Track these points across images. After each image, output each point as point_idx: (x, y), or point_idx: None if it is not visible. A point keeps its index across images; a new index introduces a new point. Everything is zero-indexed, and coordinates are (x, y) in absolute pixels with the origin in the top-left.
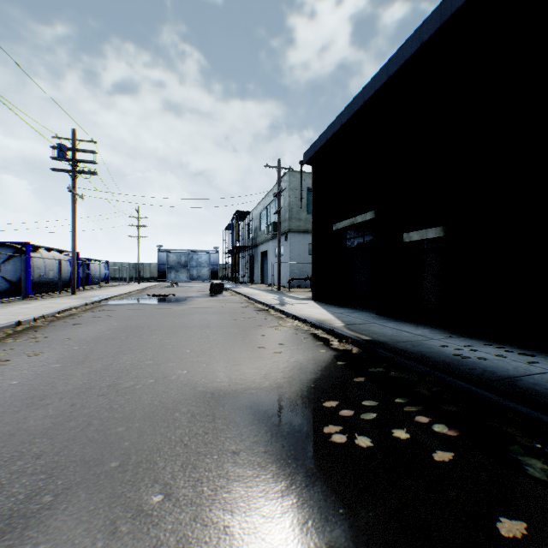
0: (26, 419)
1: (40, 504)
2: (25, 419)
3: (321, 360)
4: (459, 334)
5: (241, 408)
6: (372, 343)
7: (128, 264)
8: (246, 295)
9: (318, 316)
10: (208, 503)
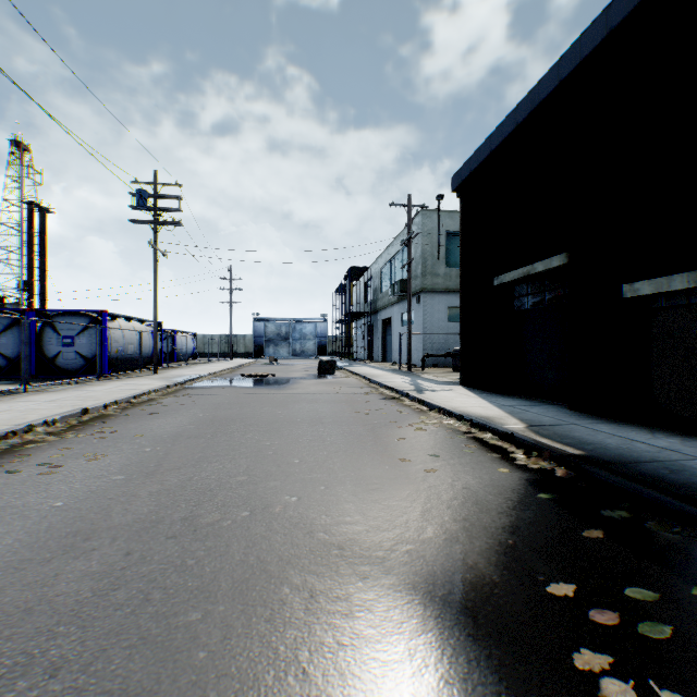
0: (56, 577)
1: None
2: (54, 579)
3: (507, 489)
4: None
5: (394, 585)
6: (592, 463)
7: (219, 336)
8: (366, 377)
9: (478, 410)
10: None
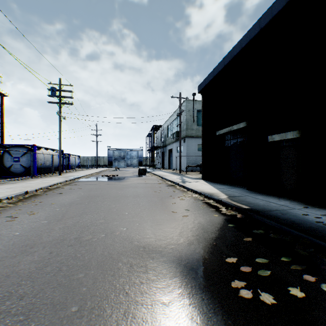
0: (19, 263)
1: None
2: (18, 263)
3: (216, 223)
4: (312, 205)
5: (165, 261)
6: (252, 211)
7: (91, 157)
8: (160, 176)
9: (208, 190)
10: None
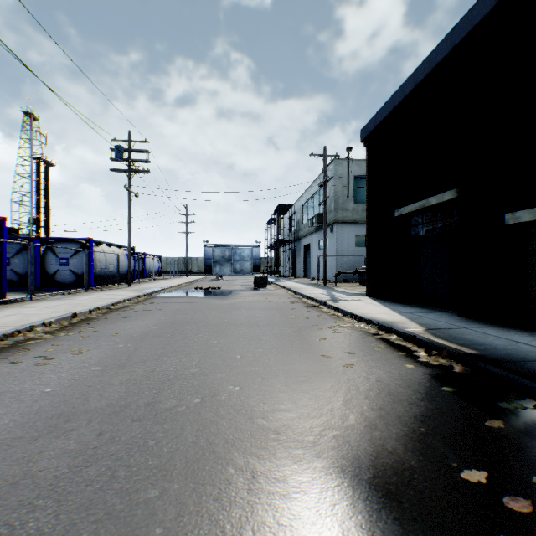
0: (40, 454)
1: None
2: (38, 455)
3: (414, 382)
4: None
5: (325, 468)
6: (486, 361)
7: (178, 258)
8: (291, 290)
9: (383, 316)
10: None
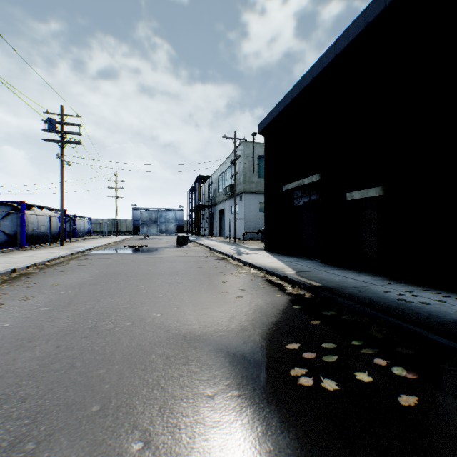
0: (15, 360)
1: (22, 453)
2: (13, 361)
3: (279, 304)
4: (397, 280)
5: (211, 350)
6: (323, 289)
7: (108, 220)
8: (207, 246)
9: (271, 264)
10: (187, 451)
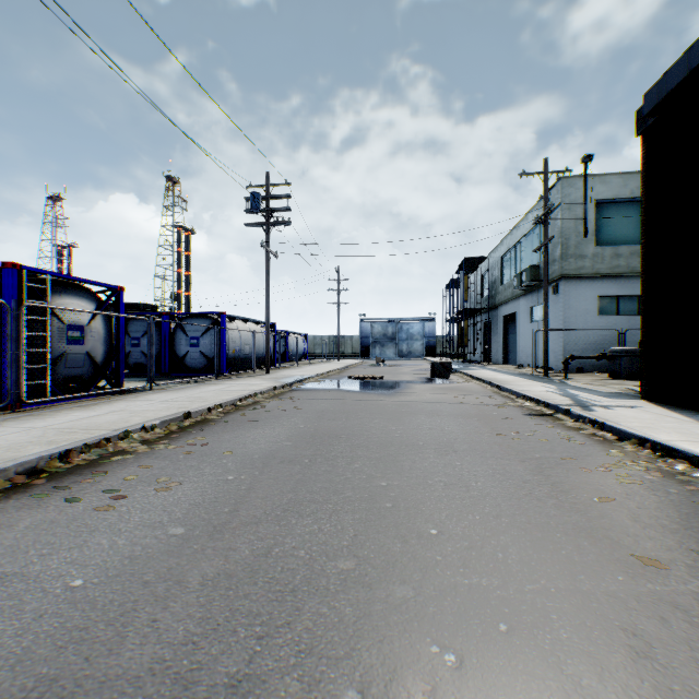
0: None
1: None
2: None
3: None
4: None
5: None
6: None
7: (328, 337)
8: (492, 383)
9: None
10: None
